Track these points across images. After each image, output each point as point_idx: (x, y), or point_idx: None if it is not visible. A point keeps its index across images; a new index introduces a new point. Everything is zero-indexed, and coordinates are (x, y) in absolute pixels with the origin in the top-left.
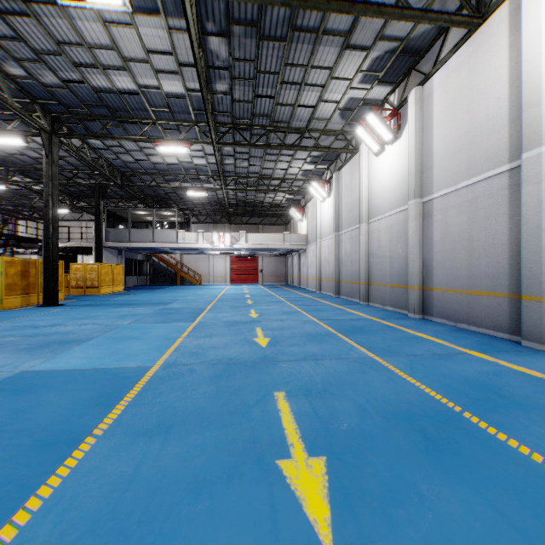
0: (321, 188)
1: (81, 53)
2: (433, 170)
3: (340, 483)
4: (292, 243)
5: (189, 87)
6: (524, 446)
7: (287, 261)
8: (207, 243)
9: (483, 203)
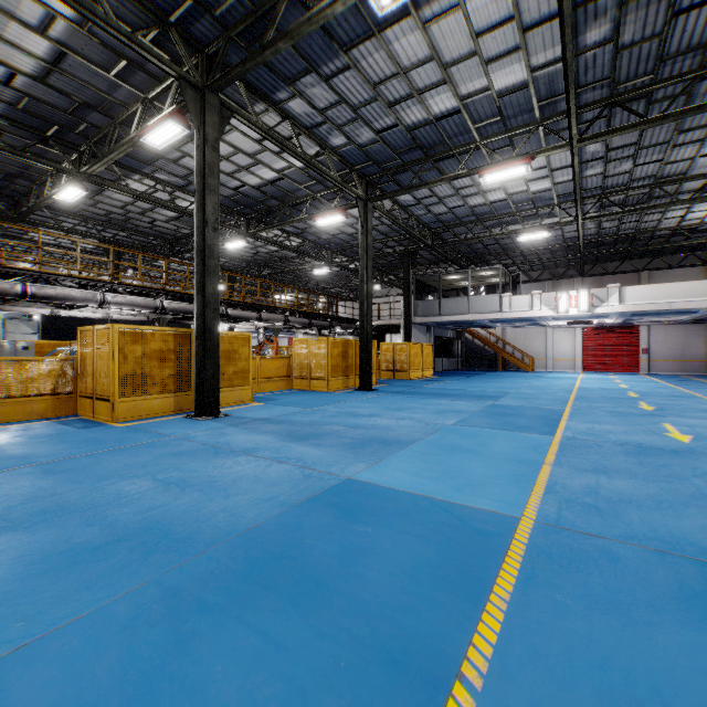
0: None
1: (396, 86)
2: None
3: None
4: None
5: (535, 64)
6: None
7: None
8: (547, 309)
9: None
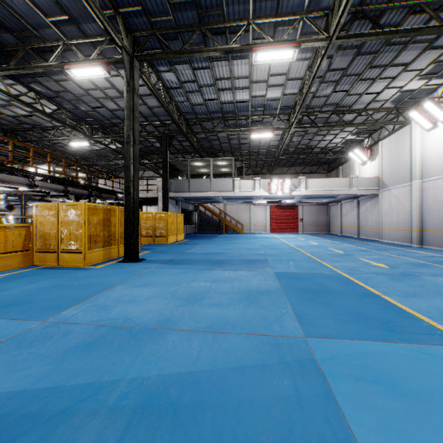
0: (440, 108)
1: None
2: None
3: None
4: (360, 188)
5: None
6: None
7: (329, 210)
8: (263, 190)
9: None
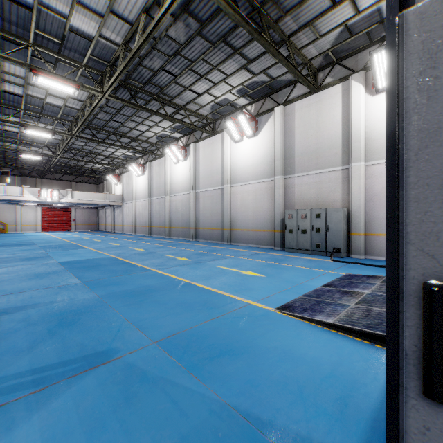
0: (138, 169)
1: None
2: (200, 180)
3: (189, 258)
4: (111, 201)
5: (67, 105)
6: (216, 253)
7: (98, 213)
8: (33, 196)
9: (215, 197)
